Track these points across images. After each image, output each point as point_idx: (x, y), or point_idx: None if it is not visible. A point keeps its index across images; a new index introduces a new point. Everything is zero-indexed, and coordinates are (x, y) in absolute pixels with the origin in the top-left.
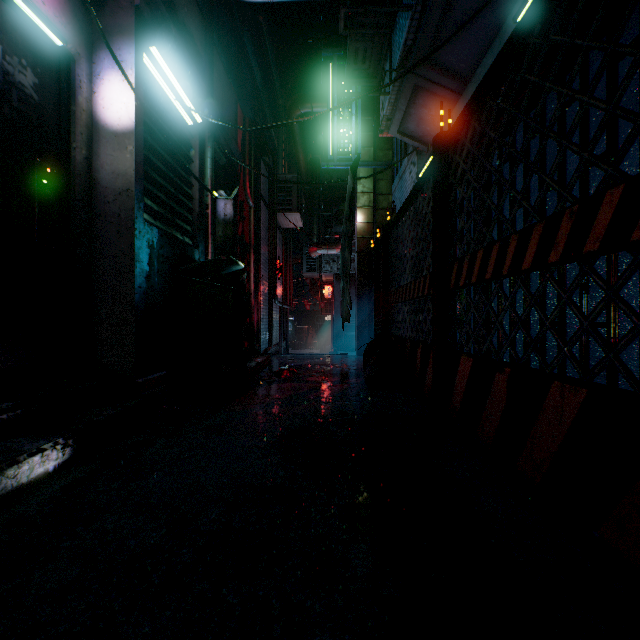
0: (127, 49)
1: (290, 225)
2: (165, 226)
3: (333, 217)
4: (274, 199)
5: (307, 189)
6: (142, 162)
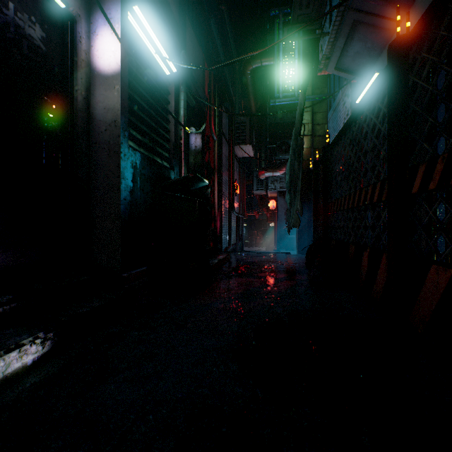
0: (115, 8)
1: (244, 155)
2: (147, 152)
3: (276, 148)
4: (232, 135)
5: (256, 128)
6: (127, 99)
